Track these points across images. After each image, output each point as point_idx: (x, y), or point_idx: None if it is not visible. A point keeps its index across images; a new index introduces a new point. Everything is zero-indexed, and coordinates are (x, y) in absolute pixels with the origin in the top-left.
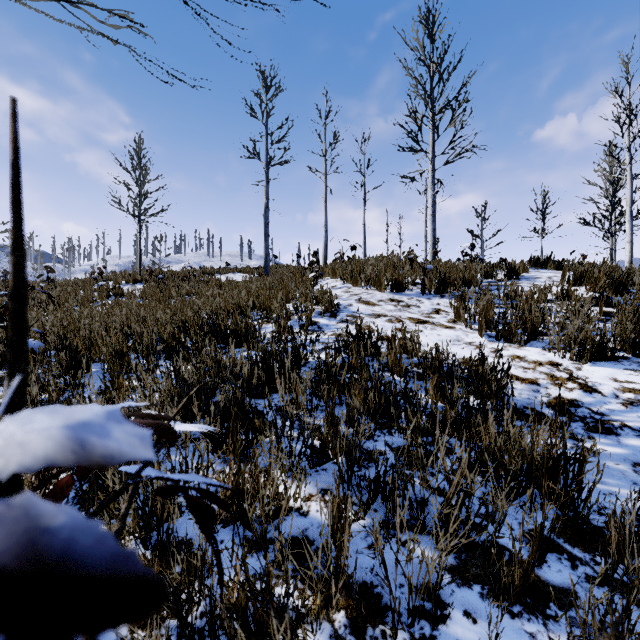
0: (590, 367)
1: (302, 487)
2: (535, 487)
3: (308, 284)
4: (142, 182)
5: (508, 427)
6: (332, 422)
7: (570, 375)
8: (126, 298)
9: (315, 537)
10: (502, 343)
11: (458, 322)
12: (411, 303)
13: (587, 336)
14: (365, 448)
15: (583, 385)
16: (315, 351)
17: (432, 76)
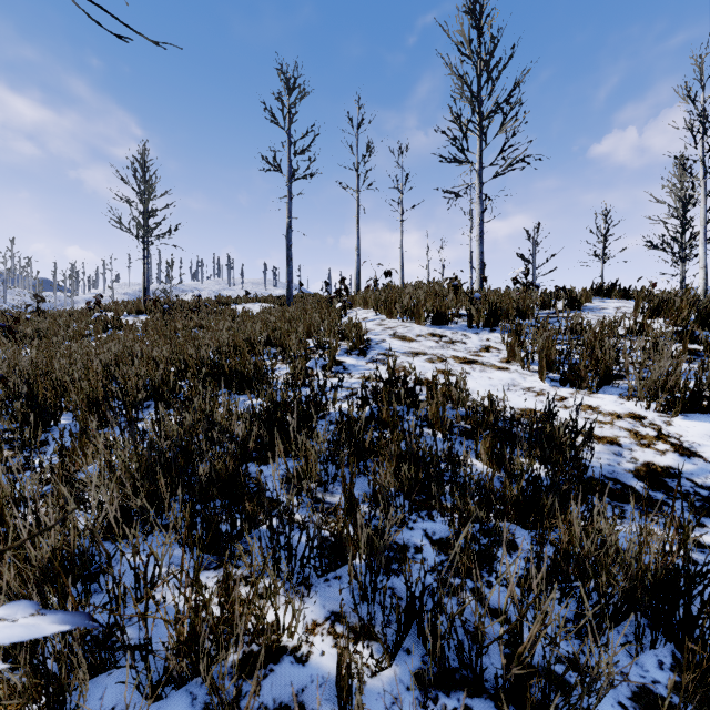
0: (682, 421)
1: (303, 609)
2: (637, 608)
3: (335, 316)
4: (147, 198)
5: (592, 514)
6: (351, 505)
7: (659, 432)
8: (124, 332)
9: (315, 705)
10: (568, 389)
11: (513, 362)
12: (456, 338)
13: (678, 382)
14: (396, 541)
15: (678, 446)
16: (337, 400)
17: (479, 74)
